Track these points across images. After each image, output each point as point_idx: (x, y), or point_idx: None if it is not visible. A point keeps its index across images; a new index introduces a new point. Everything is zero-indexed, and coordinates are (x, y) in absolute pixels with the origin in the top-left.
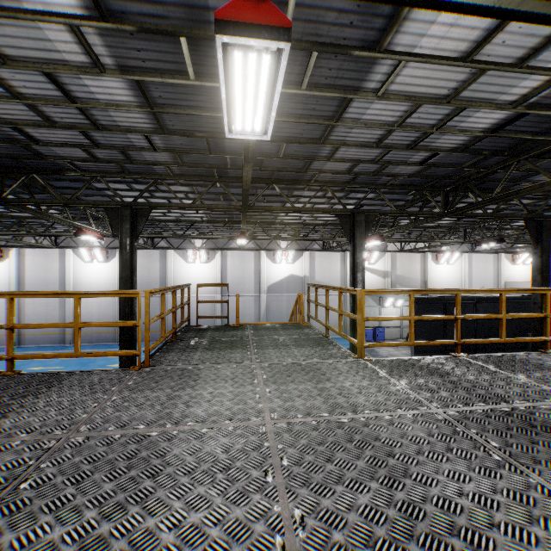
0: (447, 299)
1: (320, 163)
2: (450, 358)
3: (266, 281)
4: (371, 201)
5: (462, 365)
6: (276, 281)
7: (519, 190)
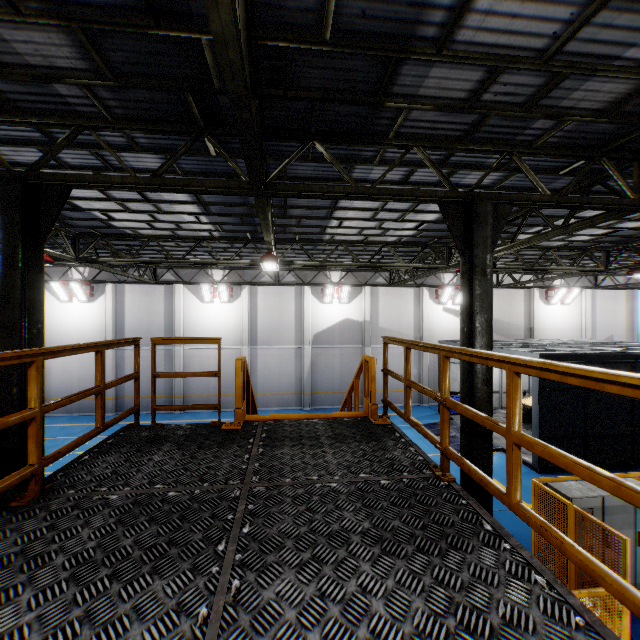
0: (589, 356)
1: (416, 70)
2: None
3: (311, 327)
4: None
5: None
6: (325, 328)
7: None
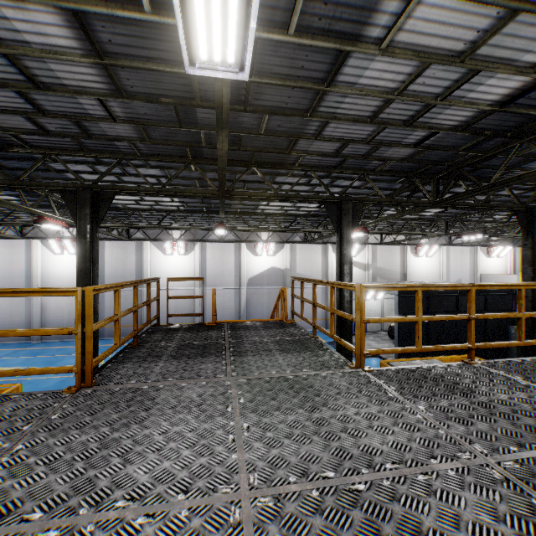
0: (430, 291)
1: (306, 142)
2: (464, 366)
3: (246, 273)
4: (357, 190)
5: (483, 376)
6: (257, 274)
7: (522, 175)
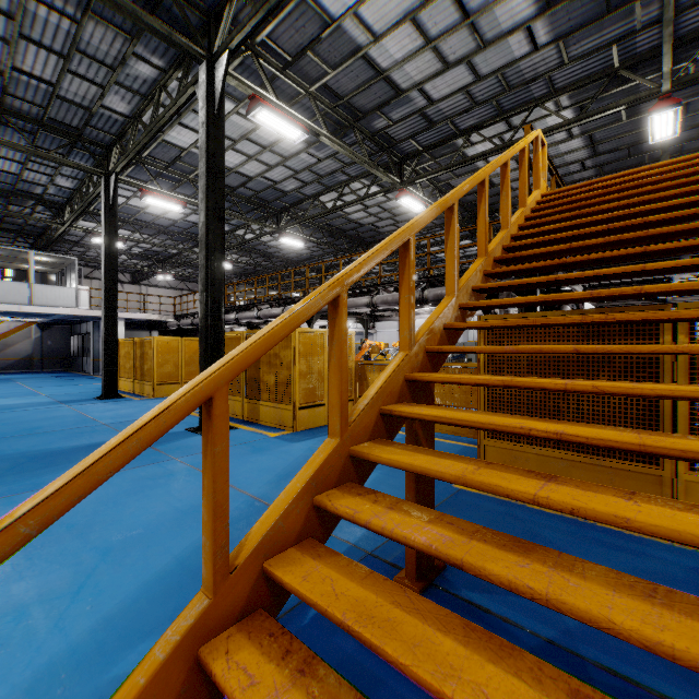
0: None
1: None
2: None
3: None
4: None
5: None
6: None
7: None
